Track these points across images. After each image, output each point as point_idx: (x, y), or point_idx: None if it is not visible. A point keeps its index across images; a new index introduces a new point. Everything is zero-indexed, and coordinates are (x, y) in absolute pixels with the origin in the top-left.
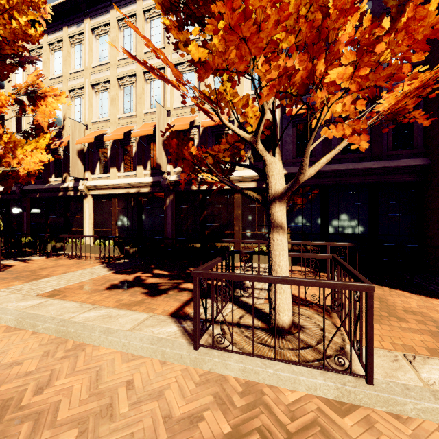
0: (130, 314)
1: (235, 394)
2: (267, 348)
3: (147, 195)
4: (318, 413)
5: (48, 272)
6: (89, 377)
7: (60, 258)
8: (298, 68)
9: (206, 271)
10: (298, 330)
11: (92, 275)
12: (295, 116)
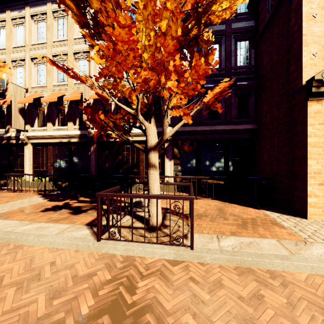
0: (57, 225)
1: (118, 262)
2: (143, 237)
3: (76, 143)
4: (162, 266)
5: None
6: (25, 262)
7: (3, 192)
8: (152, 78)
9: (104, 193)
10: (164, 228)
11: (31, 202)
12: None
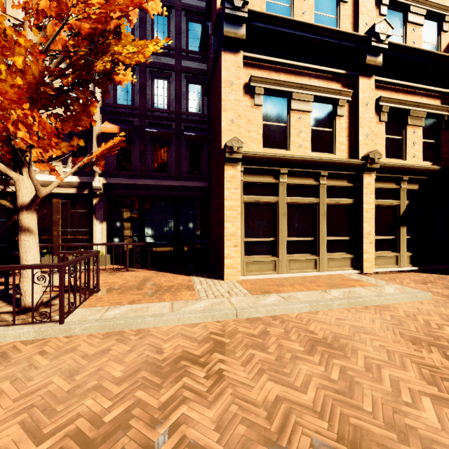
0: None
1: None
2: None
3: None
4: (10, 348)
5: None
6: None
7: None
8: None
9: None
10: (45, 308)
11: None
12: (116, 133)
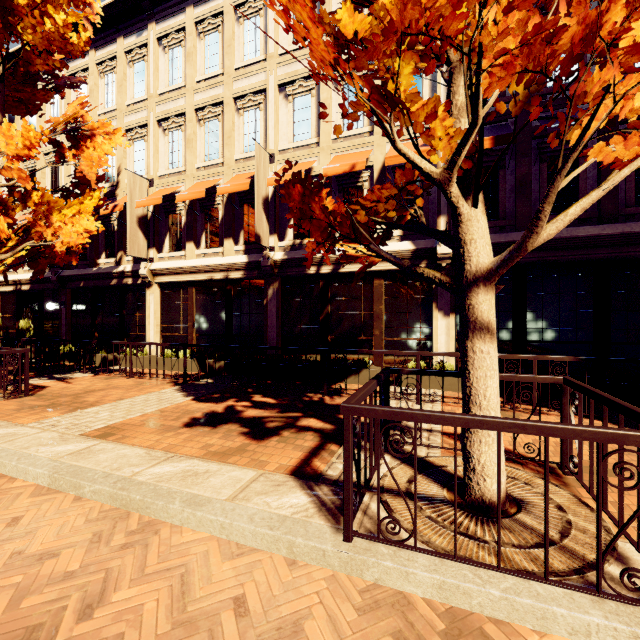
0: (227, 470)
1: (434, 636)
2: (473, 542)
3: (239, 282)
4: None
5: (97, 398)
6: (169, 587)
7: (113, 377)
8: (565, 23)
9: (366, 406)
10: (517, 509)
11: (162, 403)
12: None
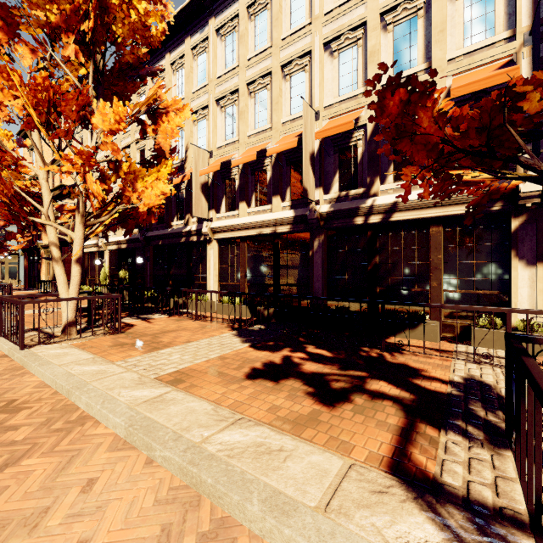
0: (305, 451)
1: None
2: None
3: (285, 236)
4: None
5: (170, 338)
6: None
7: (182, 319)
8: None
9: None
10: None
11: (223, 348)
12: None
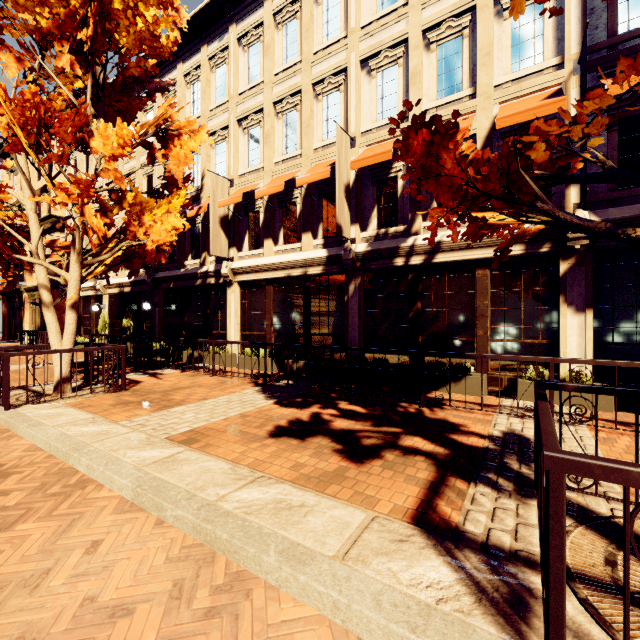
0: (327, 506)
1: None
2: None
3: (317, 278)
4: None
5: (183, 396)
6: None
7: (198, 374)
8: None
9: (601, 462)
10: None
11: (244, 405)
12: (617, 103)
